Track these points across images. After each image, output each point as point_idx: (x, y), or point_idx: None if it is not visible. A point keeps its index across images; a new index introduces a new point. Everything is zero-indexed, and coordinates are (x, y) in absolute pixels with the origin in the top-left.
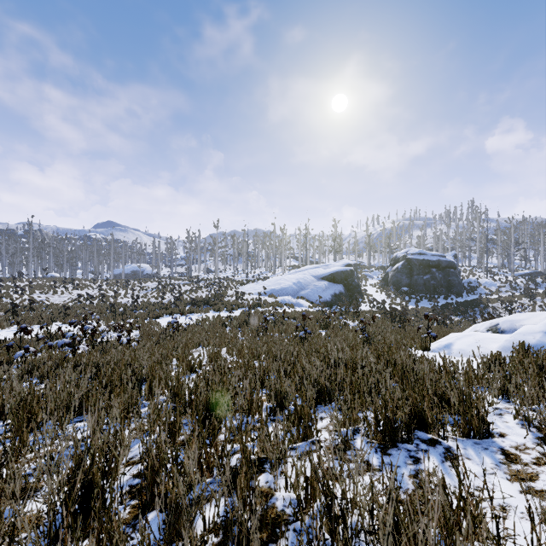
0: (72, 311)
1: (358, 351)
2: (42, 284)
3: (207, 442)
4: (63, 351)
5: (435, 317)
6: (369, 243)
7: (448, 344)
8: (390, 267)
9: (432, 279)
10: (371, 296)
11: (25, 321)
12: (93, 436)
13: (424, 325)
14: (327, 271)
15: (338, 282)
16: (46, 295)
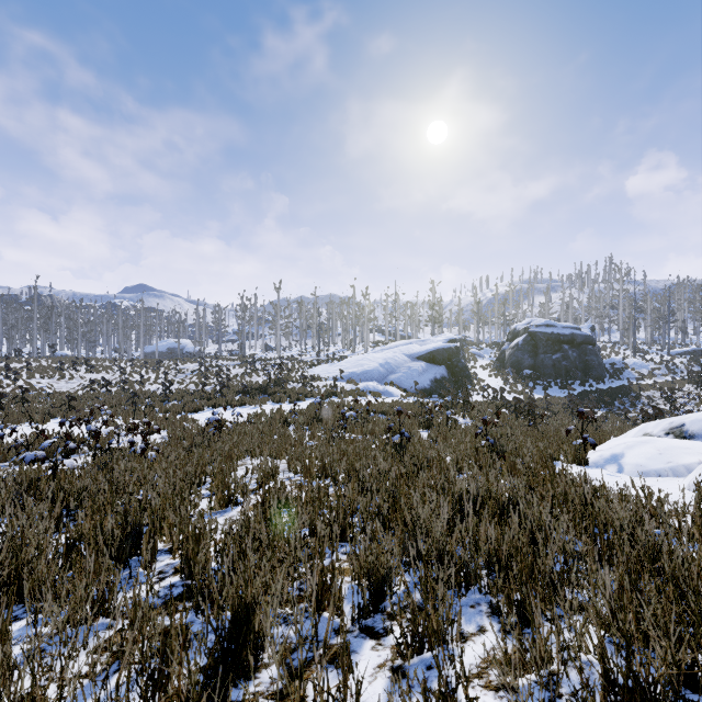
0: (81, 403)
1: (491, 472)
2: (45, 366)
3: (233, 695)
4: (39, 467)
5: (591, 415)
6: (478, 312)
7: (614, 455)
8: (507, 343)
9: (563, 359)
10: (483, 381)
11: (11, 417)
12: (2, 678)
13: (576, 426)
14: (424, 349)
15: (439, 363)
16: (49, 380)
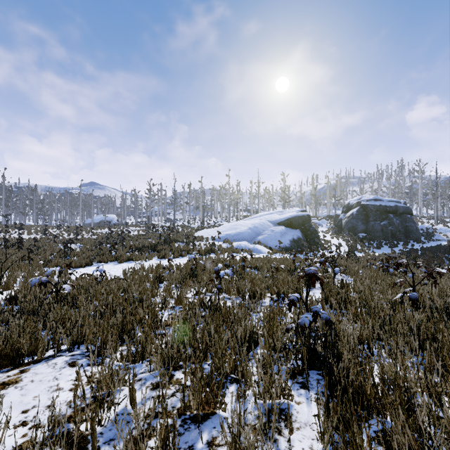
0: None
1: None
2: None
3: None
4: None
5: None
6: (316, 195)
7: None
8: (342, 214)
9: (389, 225)
10: (329, 242)
11: None
12: None
13: None
14: (283, 216)
15: (295, 228)
16: None
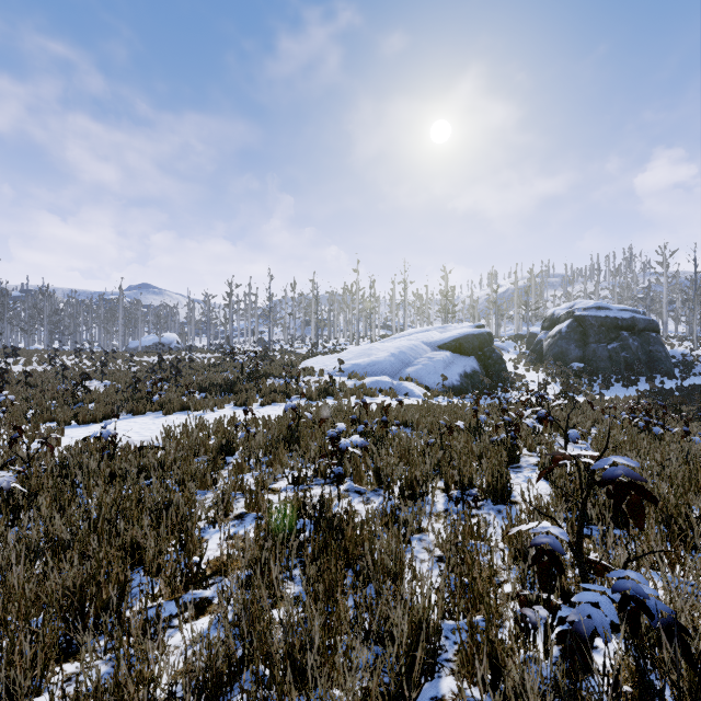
0: None
1: None
2: None
3: None
4: None
5: None
6: (496, 302)
7: None
8: (543, 332)
9: (622, 349)
10: (523, 377)
11: None
12: None
13: None
14: (447, 335)
15: (467, 354)
16: None
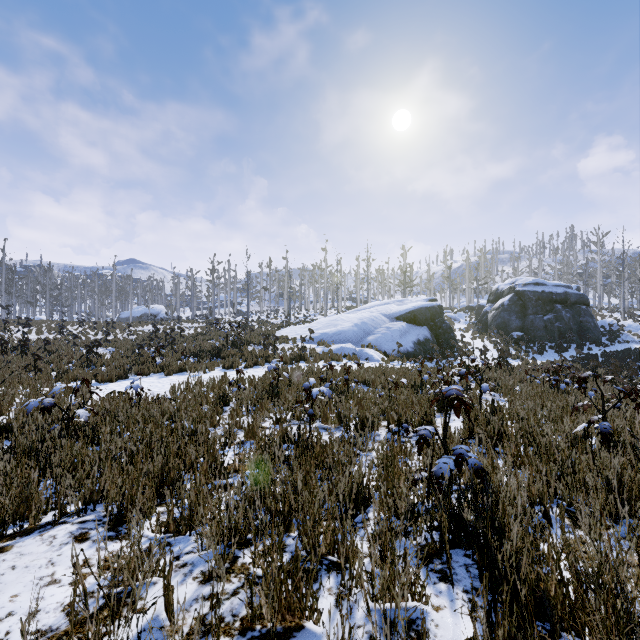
0: None
1: None
2: None
3: None
4: None
5: None
6: (450, 277)
7: None
8: (488, 304)
9: (556, 320)
10: (469, 344)
11: None
12: None
13: None
14: (404, 308)
15: (421, 324)
16: None
